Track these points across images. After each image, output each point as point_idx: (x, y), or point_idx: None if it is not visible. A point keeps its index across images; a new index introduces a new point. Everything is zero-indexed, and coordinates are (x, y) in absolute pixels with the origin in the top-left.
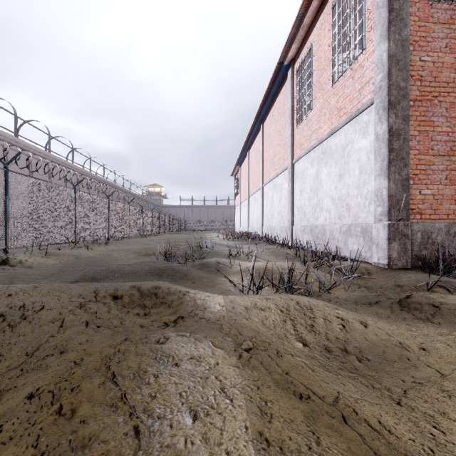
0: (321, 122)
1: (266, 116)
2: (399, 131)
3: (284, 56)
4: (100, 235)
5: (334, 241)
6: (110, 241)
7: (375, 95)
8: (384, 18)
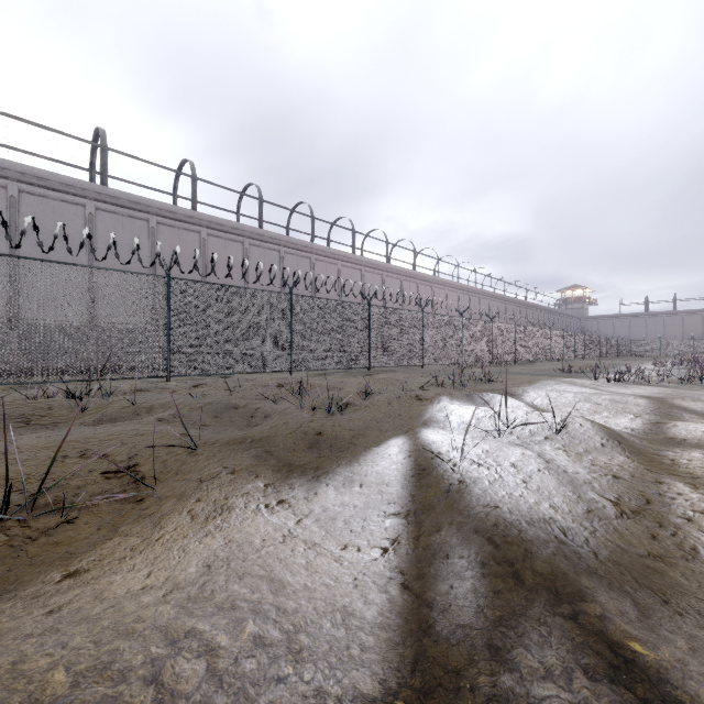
0: None
1: None
2: None
3: None
4: (508, 358)
5: None
6: (517, 363)
7: None
8: None
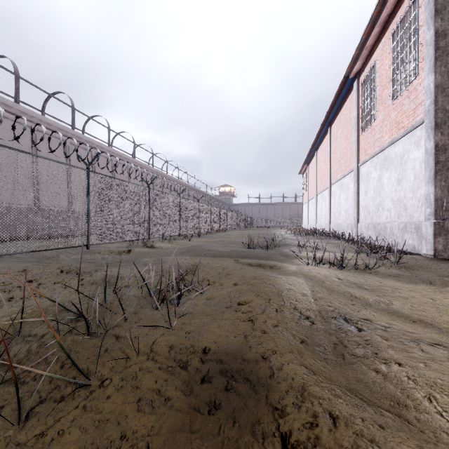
0: (383, 132)
1: (334, 120)
2: (445, 146)
3: (349, 71)
4: (193, 230)
5: (393, 237)
6: (201, 235)
7: (425, 117)
8: (431, 55)
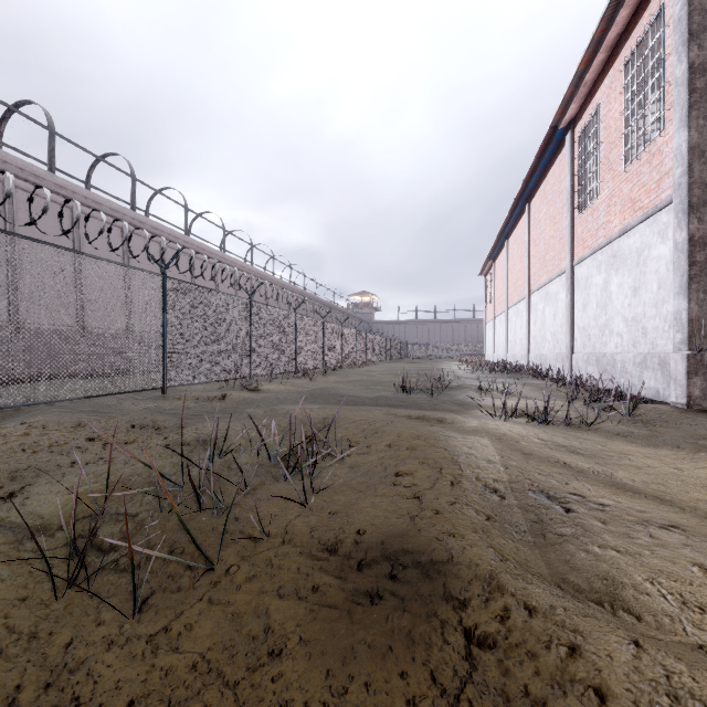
0: (611, 214)
1: (535, 193)
2: (704, 239)
3: (559, 119)
4: (315, 364)
5: (626, 376)
6: (327, 371)
7: (674, 194)
8: (683, 100)
